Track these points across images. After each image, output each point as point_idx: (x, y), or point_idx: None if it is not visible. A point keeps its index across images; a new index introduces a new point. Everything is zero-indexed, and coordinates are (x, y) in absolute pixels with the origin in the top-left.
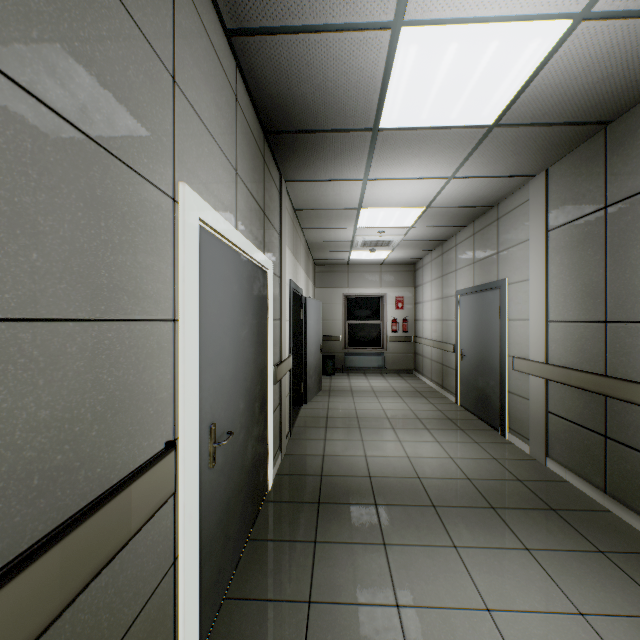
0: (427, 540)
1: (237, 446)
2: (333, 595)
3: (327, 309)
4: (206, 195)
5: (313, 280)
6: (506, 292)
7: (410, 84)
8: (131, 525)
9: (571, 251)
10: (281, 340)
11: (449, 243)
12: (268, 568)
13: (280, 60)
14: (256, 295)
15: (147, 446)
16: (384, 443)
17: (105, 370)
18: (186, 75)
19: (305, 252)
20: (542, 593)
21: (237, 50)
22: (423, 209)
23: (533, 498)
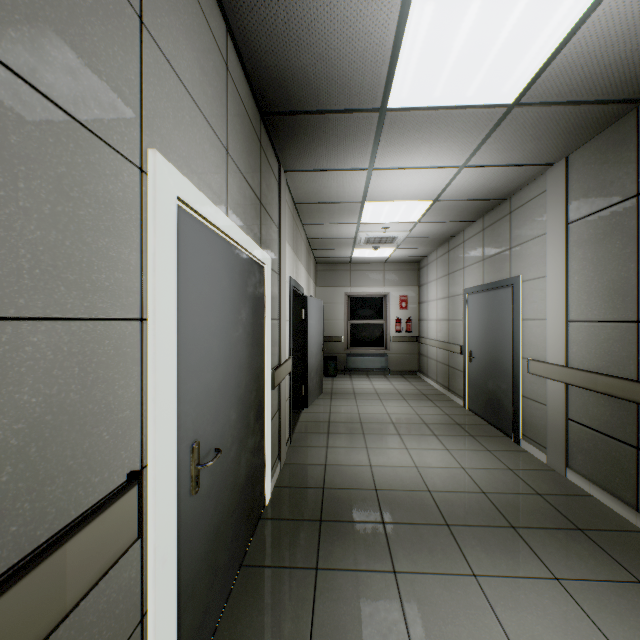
0: (442, 567)
1: (228, 463)
2: (337, 638)
3: (329, 309)
4: (187, 171)
5: (314, 279)
6: (520, 290)
7: (424, 53)
8: (65, 599)
9: (596, 244)
10: (280, 341)
11: (456, 240)
12: (263, 602)
13: (276, 23)
14: (251, 292)
15: (99, 482)
16: (390, 451)
17: (26, 388)
18: (159, 20)
19: (306, 249)
20: (580, 636)
21: (227, 10)
22: (431, 202)
23: (556, 515)
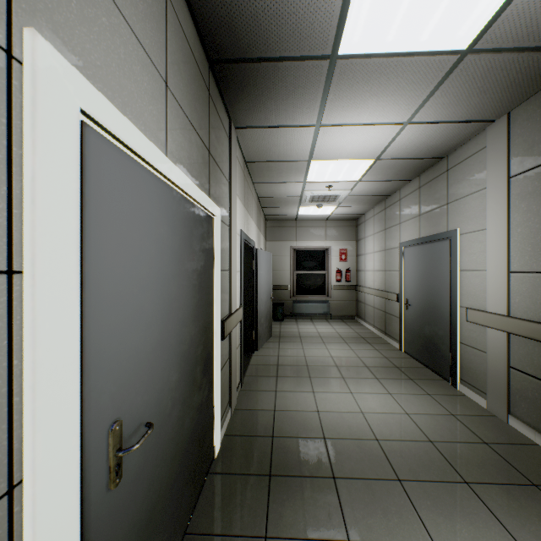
0: (400, 535)
1: (166, 431)
2: None
3: (277, 260)
4: (104, 86)
5: (264, 234)
6: (458, 242)
7: None
8: None
9: None
10: (230, 291)
11: (392, 198)
12: None
13: None
14: (197, 242)
15: None
16: (336, 395)
17: None
18: None
19: (257, 207)
20: None
21: None
22: (372, 161)
23: (508, 468)
